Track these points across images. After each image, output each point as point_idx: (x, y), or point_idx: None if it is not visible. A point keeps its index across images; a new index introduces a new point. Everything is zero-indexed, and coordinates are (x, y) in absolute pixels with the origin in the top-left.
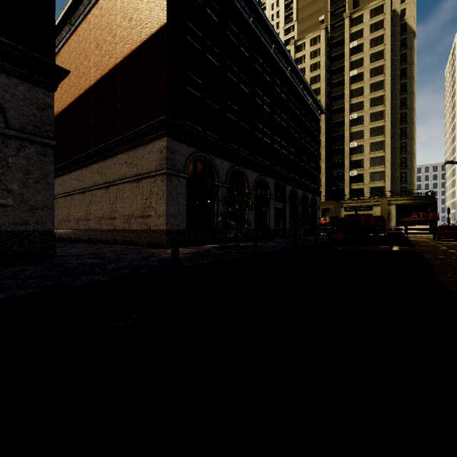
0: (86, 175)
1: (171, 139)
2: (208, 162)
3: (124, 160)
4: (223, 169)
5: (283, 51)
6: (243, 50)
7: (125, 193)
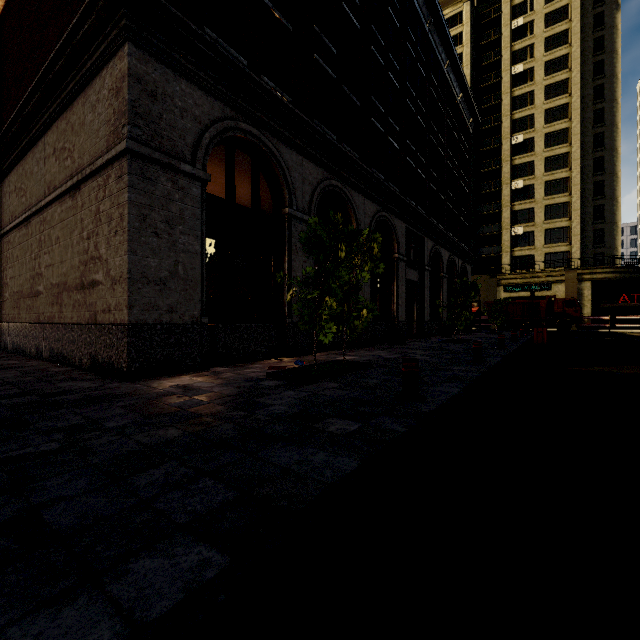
0: (1, 201)
1: (149, 56)
2: (267, 155)
3: (52, 145)
4: (303, 180)
5: None
6: None
7: (53, 230)
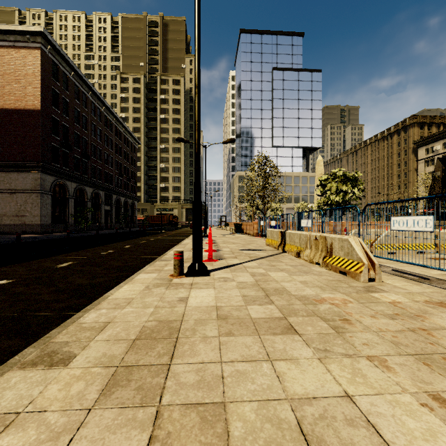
0: None
1: (43, 173)
2: (63, 184)
3: None
4: (72, 188)
5: (110, 110)
6: (84, 114)
7: None
